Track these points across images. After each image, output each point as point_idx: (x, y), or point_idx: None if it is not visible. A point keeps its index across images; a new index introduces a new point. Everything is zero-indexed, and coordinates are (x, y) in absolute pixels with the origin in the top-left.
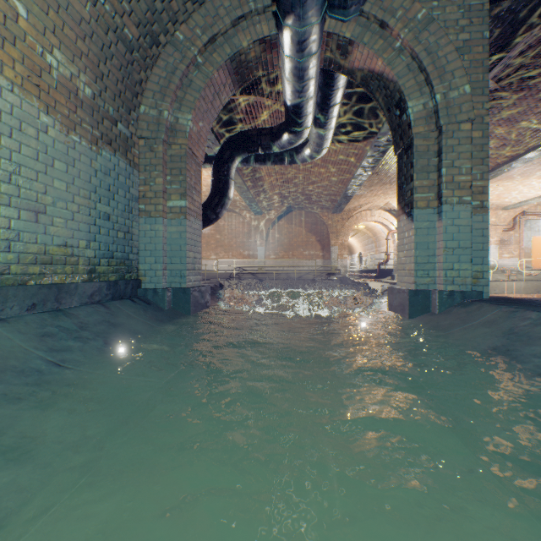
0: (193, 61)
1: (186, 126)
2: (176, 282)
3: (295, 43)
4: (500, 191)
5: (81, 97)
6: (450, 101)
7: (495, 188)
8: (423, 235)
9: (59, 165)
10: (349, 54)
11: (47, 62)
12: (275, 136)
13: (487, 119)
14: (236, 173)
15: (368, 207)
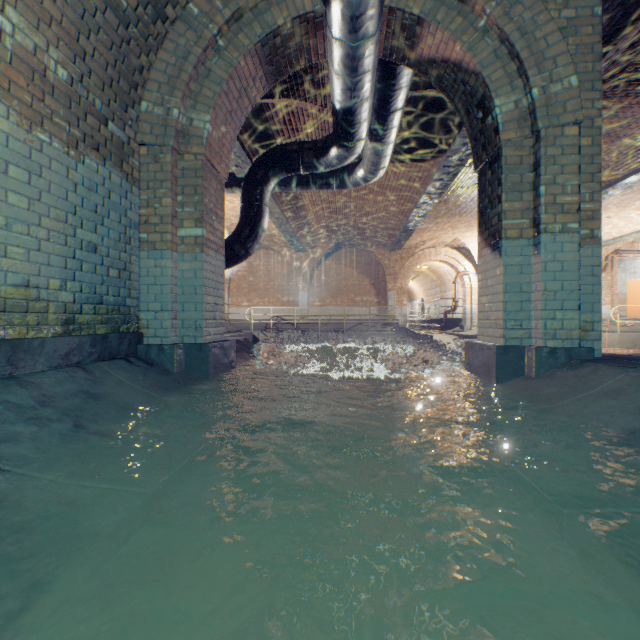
0: (212, 43)
1: (203, 130)
2: (189, 336)
3: (347, 20)
4: None
5: (51, 80)
6: (552, 97)
7: None
8: (515, 274)
9: (16, 172)
10: (417, 38)
11: None
12: (320, 151)
13: (598, 122)
14: (272, 200)
15: (432, 244)
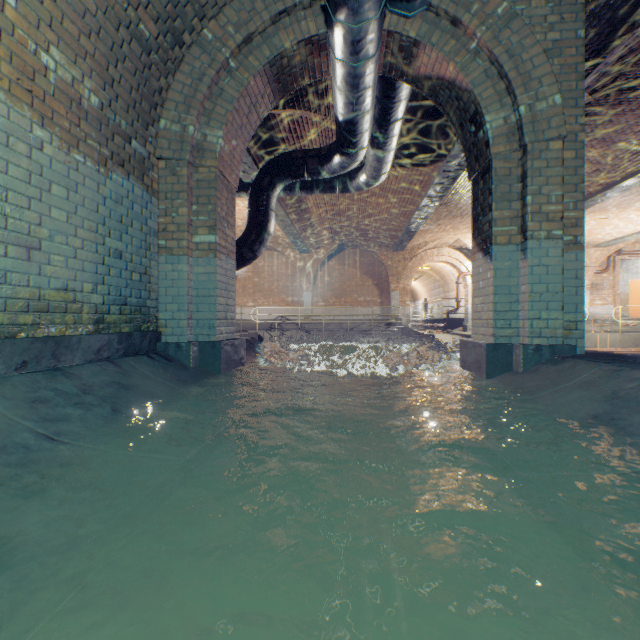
0: (225, 65)
1: (216, 144)
2: (203, 334)
3: (348, 44)
4: (592, 226)
5: (86, 107)
6: (537, 115)
7: (586, 223)
8: (504, 277)
9: (58, 190)
10: (414, 58)
11: (42, 62)
12: (324, 159)
13: (581, 136)
14: (277, 204)
15: (434, 245)
